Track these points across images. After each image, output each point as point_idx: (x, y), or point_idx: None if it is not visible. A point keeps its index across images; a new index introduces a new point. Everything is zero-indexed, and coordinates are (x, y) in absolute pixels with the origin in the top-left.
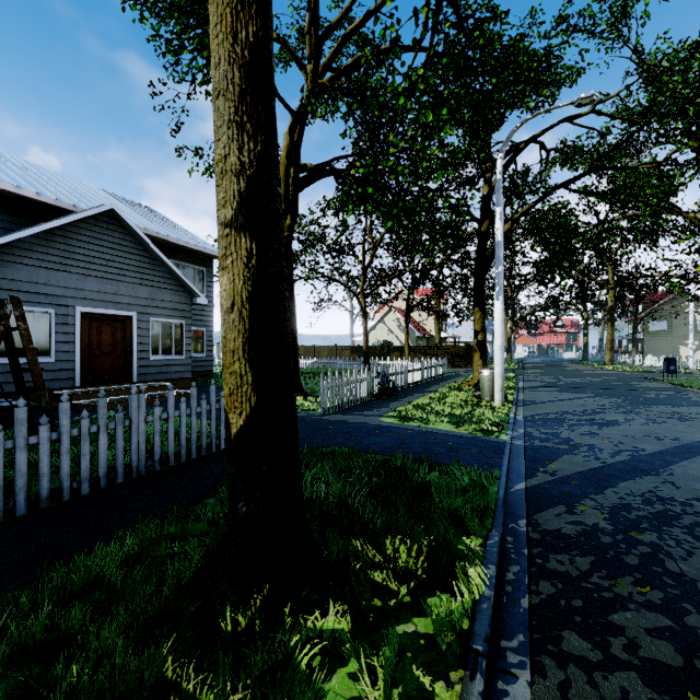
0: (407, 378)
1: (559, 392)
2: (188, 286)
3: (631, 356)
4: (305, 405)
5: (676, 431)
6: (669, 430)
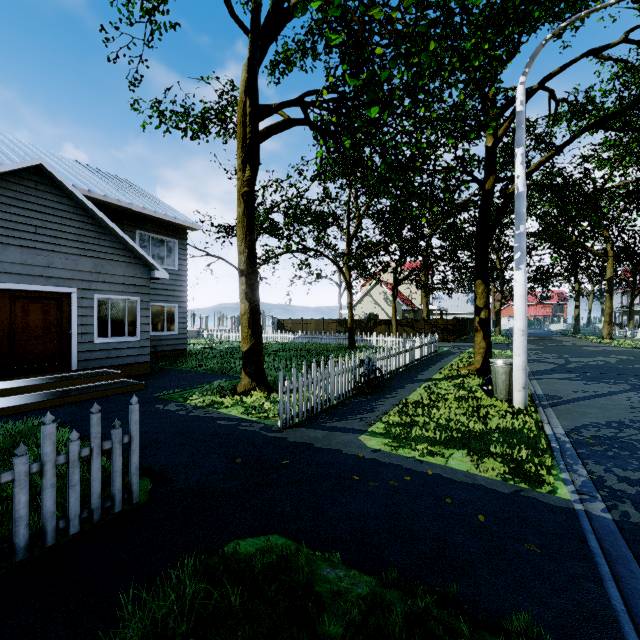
0: (396, 362)
1: (581, 380)
2: (144, 257)
3: (630, 329)
4: (265, 407)
5: None
6: None
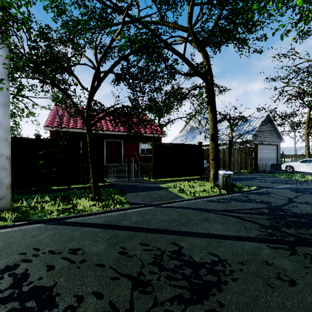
0: None
1: None
2: None
3: None
4: None
5: None
6: None
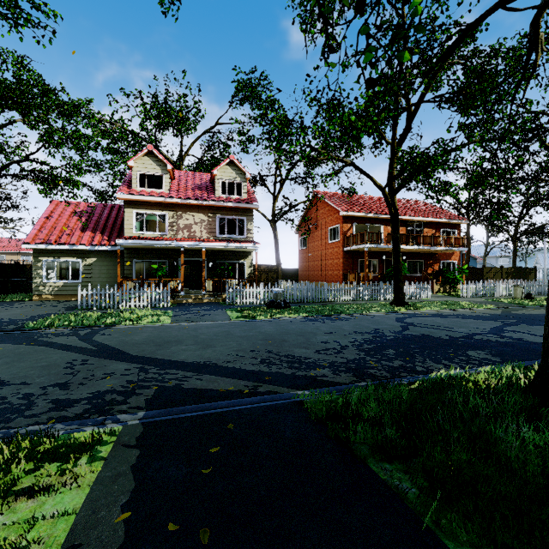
0: None
1: None
2: None
3: None
4: None
5: (41, 360)
6: (34, 361)
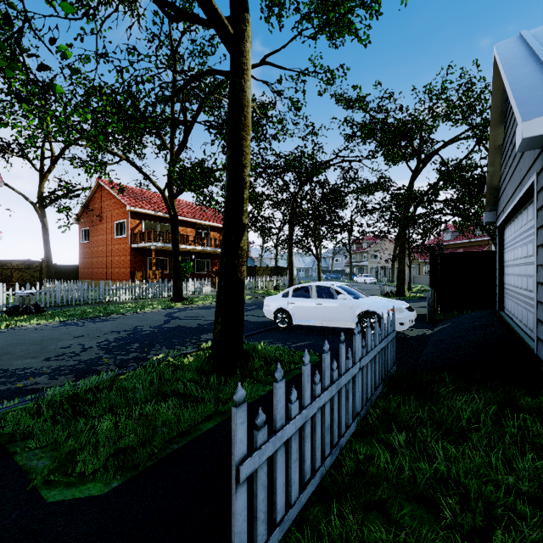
0: None
1: None
2: None
3: None
4: None
5: None
6: None
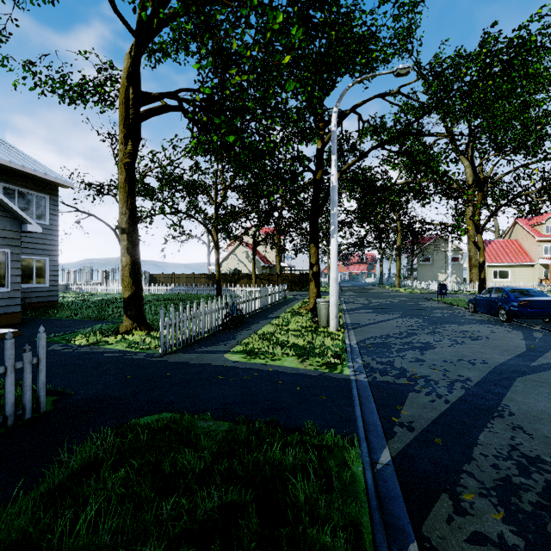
0: (254, 305)
1: (375, 313)
2: (15, 211)
3: (411, 281)
4: (147, 342)
5: (478, 352)
6: (473, 351)
